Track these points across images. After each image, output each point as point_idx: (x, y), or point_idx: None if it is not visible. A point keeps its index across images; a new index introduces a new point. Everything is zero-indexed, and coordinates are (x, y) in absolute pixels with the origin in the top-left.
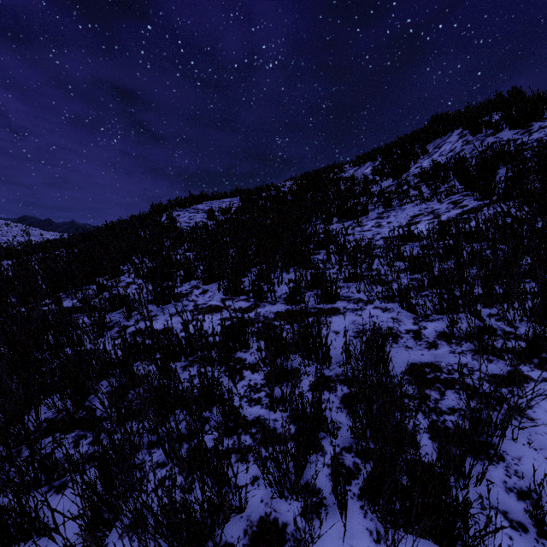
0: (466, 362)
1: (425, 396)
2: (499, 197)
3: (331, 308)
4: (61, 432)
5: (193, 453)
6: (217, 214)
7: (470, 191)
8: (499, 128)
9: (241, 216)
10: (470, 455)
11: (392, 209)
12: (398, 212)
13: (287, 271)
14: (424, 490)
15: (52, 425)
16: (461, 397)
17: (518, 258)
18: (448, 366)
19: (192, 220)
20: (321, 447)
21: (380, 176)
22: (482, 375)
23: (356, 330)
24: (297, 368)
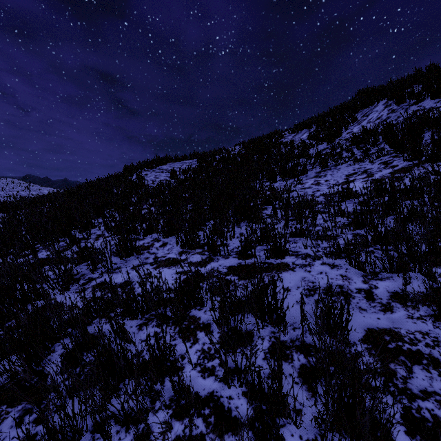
0: (428, 330)
1: (390, 371)
2: (428, 158)
3: (280, 264)
4: (8, 404)
5: None
6: (178, 174)
7: (399, 152)
8: (421, 98)
9: (198, 175)
10: None
11: (328, 169)
12: (334, 171)
13: (238, 225)
14: None
15: (1, 393)
16: (432, 375)
17: None
18: (409, 334)
19: (158, 178)
20: (282, 439)
21: (316, 140)
22: None
23: (307, 287)
24: (251, 331)
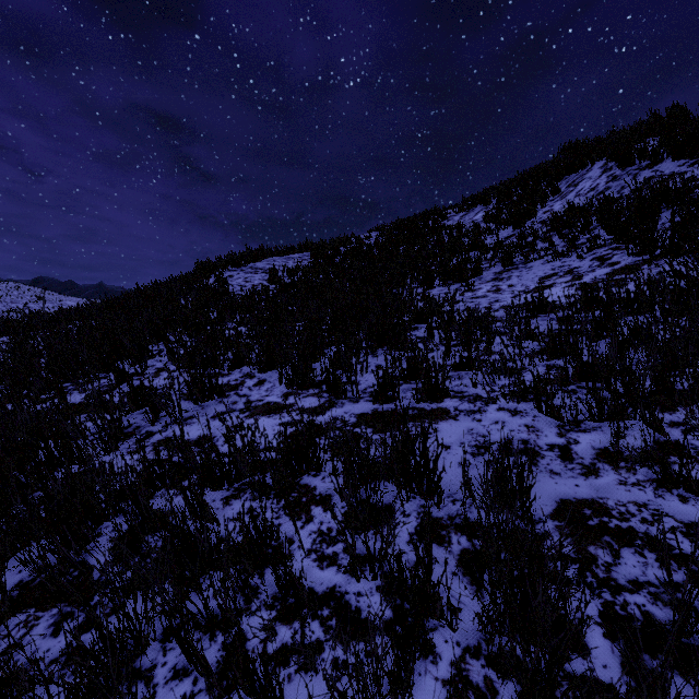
0: (646, 501)
1: (588, 557)
2: (665, 251)
3: (436, 410)
4: (38, 607)
5: (218, 698)
6: (281, 275)
7: (622, 242)
8: (658, 158)
9: (312, 277)
10: (677, 671)
11: (514, 268)
12: (523, 271)
13: (374, 353)
14: None
15: (26, 593)
16: (647, 560)
17: None
18: (619, 506)
19: (249, 282)
20: (432, 646)
21: (496, 224)
22: (675, 524)
23: (475, 443)
24: (391, 504)
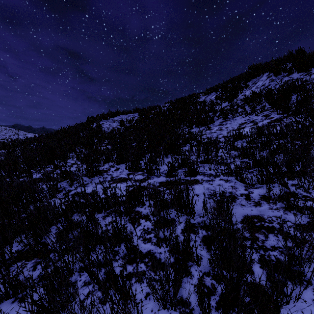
0: (280, 215)
1: (255, 237)
2: (293, 112)
3: (193, 180)
4: (26, 260)
5: (105, 284)
6: (125, 123)
7: (275, 108)
8: (291, 72)
9: (139, 124)
10: (288, 279)
11: (228, 120)
12: (232, 121)
13: (166, 156)
14: (263, 310)
15: (20, 254)
16: (279, 238)
17: (308, 149)
18: (268, 217)
19: (111, 126)
20: (190, 272)
21: (221, 100)
22: (291, 224)
23: (209, 193)
24: (174, 218)
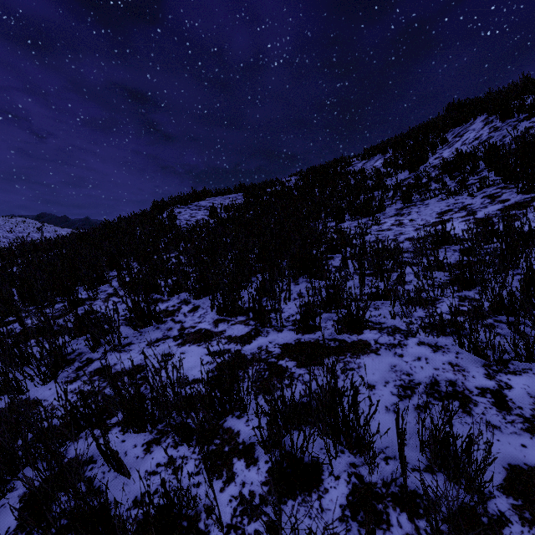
0: None
1: None
2: None
3: (357, 342)
4: None
5: None
6: (219, 211)
7: (510, 182)
8: (534, 111)
9: (244, 213)
10: None
11: (413, 205)
12: (421, 208)
13: (295, 281)
14: None
15: None
16: None
17: None
18: None
19: (193, 217)
20: None
21: (395, 168)
22: None
23: (400, 383)
24: (318, 460)
